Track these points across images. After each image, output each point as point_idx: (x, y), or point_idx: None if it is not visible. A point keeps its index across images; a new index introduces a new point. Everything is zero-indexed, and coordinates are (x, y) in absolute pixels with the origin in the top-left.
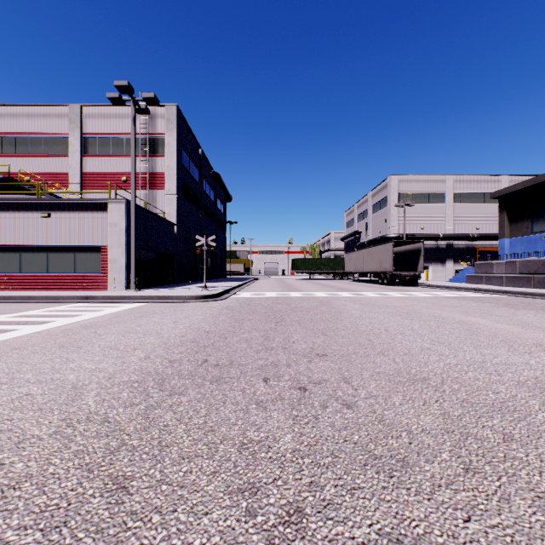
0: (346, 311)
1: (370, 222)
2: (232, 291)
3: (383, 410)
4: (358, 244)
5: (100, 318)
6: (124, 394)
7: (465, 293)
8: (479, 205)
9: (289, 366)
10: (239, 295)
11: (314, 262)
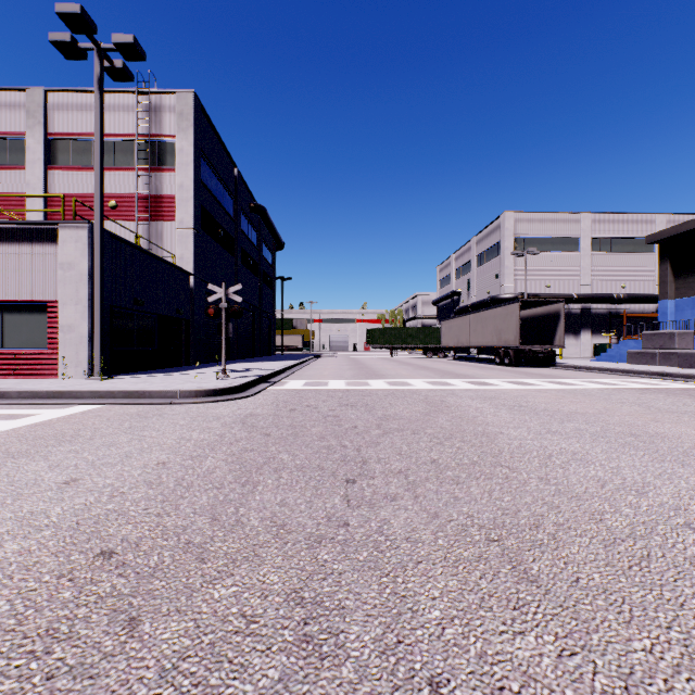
0: (496, 429)
1: (475, 279)
2: (274, 378)
3: None
4: (457, 309)
5: None
6: None
7: (650, 380)
8: (625, 255)
9: None
10: (283, 387)
11: (398, 333)
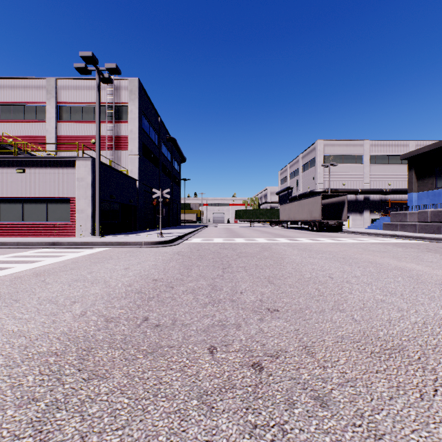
0: (287, 256)
1: (301, 179)
2: (185, 237)
3: (372, 410)
4: (290, 198)
5: (57, 264)
6: (29, 378)
7: (385, 239)
8: (390, 165)
9: (238, 327)
10: (191, 241)
11: (254, 212)
